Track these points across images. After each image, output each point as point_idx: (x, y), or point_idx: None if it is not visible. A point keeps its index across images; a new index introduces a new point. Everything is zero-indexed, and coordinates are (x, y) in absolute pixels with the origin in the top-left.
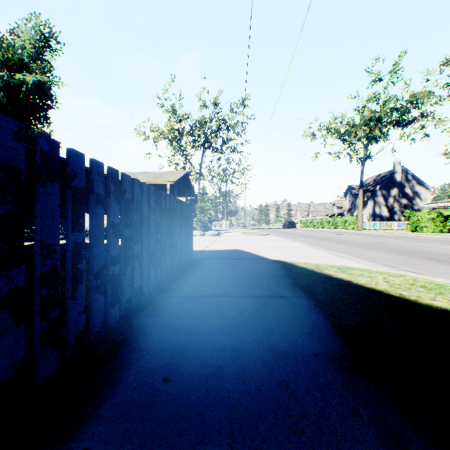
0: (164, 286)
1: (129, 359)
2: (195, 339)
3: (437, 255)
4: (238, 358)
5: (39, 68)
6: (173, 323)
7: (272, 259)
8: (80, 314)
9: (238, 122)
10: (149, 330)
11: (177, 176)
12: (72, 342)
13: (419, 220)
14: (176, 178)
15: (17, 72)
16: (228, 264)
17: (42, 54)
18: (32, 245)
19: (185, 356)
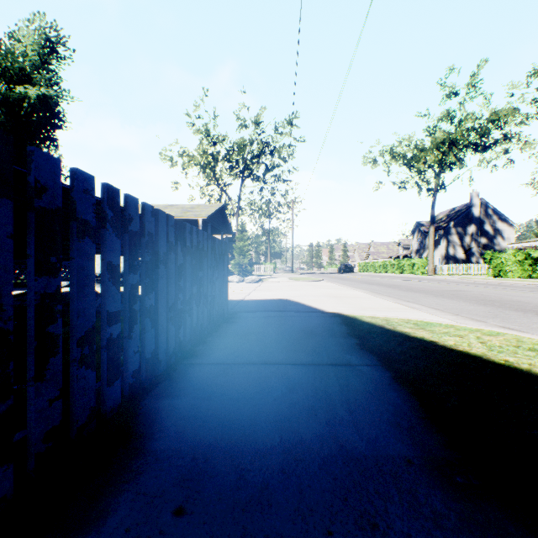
0: (189, 349)
1: (125, 471)
2: (228, 435)
3: (534, 306)
4: (291, 469)
5: (44, 79)
6: (197, 407)
7: (328, 311)
8: (52, 402)
9: (284, 145)
10: (162, 419)
11: (211, 209)
12: (35, 448)
13: (503, 263)
14: (209, 213)
15: (18, 84)
16: (274, 318)
17: (48, 63)
18: (25, 294)
19: (211, 464)
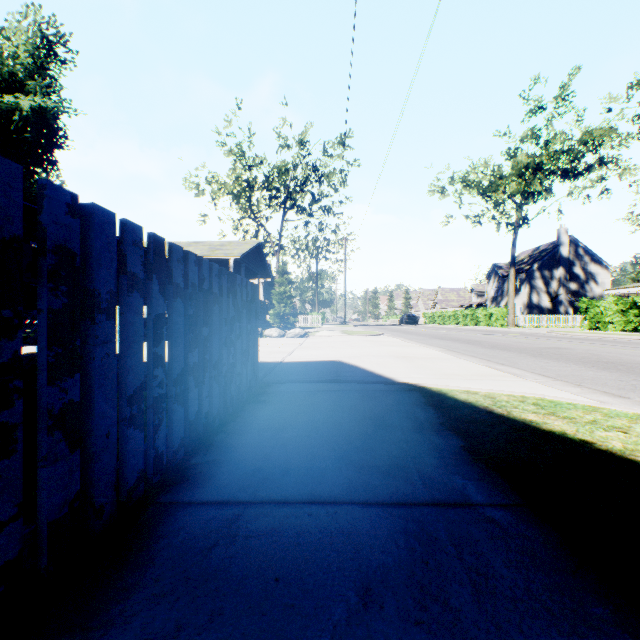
0: (178, 463)
1: None
2: None
3: None
4: None
5: (40, 87)
6: None
7: (400, 380)
8: None
9: (335, 170)
10: None
11: (245, 247)
12: None
13: (602, 313)
14: (243, 251)
15: (7, 92)
16: (324, 393)
17: (44, 67)
18: None
19: None
